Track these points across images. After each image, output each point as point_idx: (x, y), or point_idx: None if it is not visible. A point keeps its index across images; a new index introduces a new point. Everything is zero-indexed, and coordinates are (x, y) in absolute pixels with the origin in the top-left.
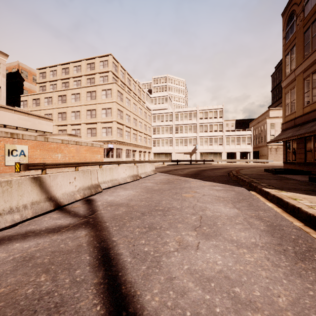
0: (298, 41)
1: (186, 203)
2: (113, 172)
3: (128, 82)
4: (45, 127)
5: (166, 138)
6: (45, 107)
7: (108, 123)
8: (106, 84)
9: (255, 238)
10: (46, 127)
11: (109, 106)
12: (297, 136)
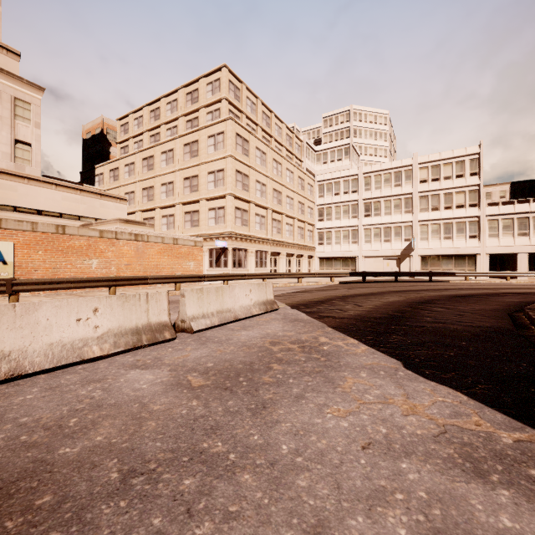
0: None
1: None
2: None
3: (264, 120)
4: (112, 212)
5: (345, 227)
6: (125, 181)
7: (219, 199)
8: (215, 124)
9: None
10: (115, 212)
11: (221, 166)
12: None
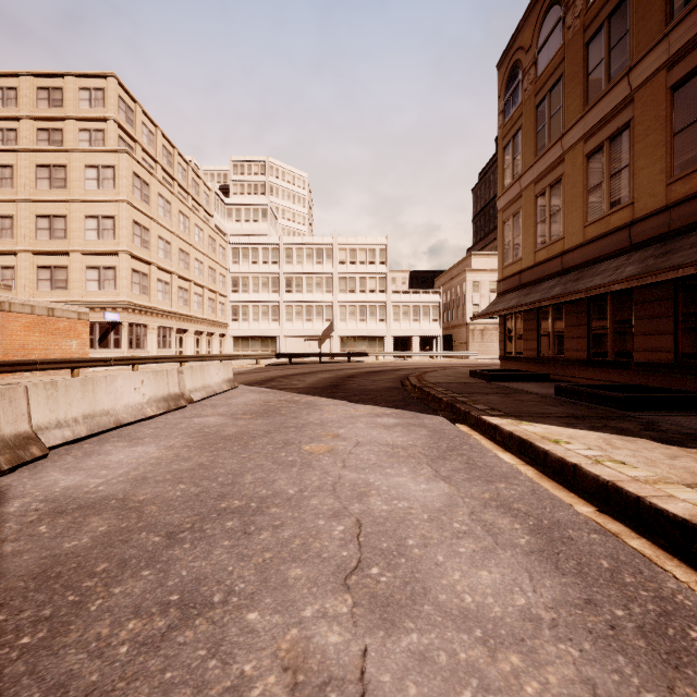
0: (527, 121)
1: (313, 474)
2: (96, 391)
3: (164, 156)
4: None
5: (264, 301)
6: None
7: (106, 255)
8: (100, 152)
9: (521, 590)
10: None
11: (109, 211)
12: (528, 305)
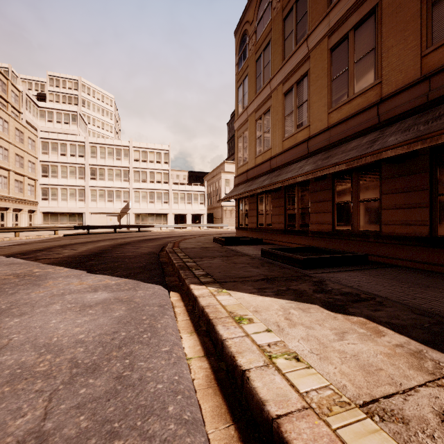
0: (251, 70)
1: None
2: None
3: None
4: None
5: (72, 185)
6: None
7: None
8: None
9: None
10: None
11: None
12: (249, 192)
